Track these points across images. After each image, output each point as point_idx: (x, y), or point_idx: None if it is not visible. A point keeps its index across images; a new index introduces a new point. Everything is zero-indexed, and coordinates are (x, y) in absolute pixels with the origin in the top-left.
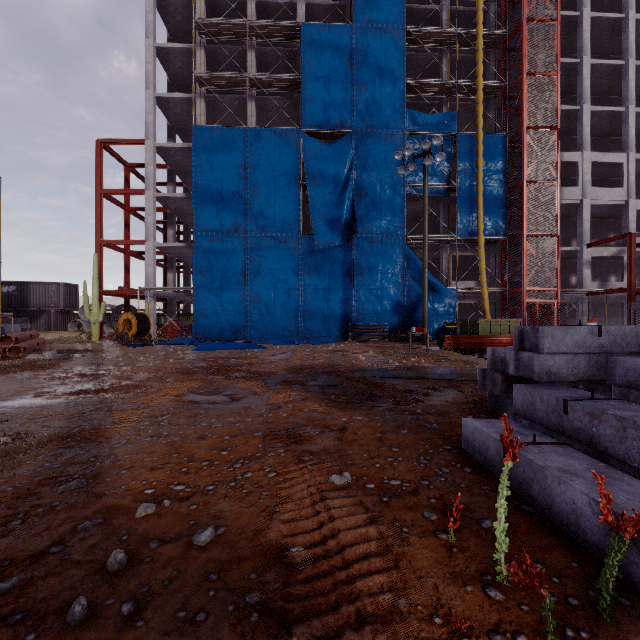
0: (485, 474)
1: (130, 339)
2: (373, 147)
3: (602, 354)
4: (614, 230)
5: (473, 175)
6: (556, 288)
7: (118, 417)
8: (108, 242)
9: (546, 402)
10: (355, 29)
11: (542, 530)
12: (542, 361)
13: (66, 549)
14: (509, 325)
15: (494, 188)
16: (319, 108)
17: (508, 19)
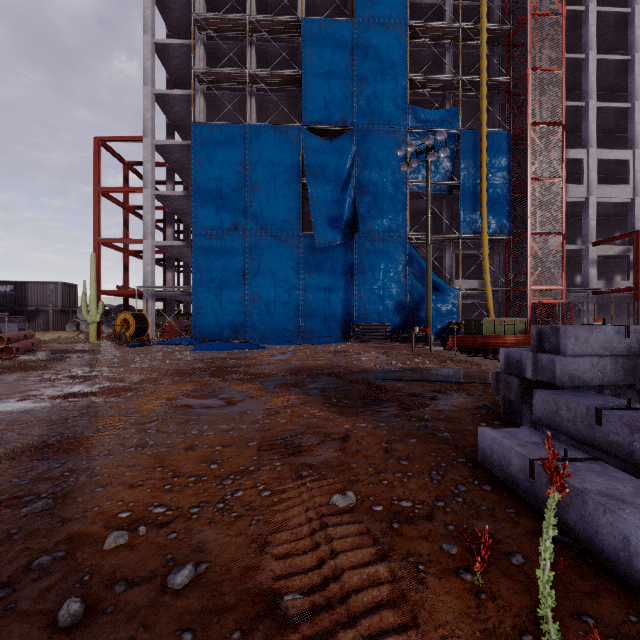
0: (507, 493)
1: (128, 339)
2: (375, 144)
3: (630, 356)
4: (619, 228)
5: (477, 172)
6: (561, 287)
7: (103, 424)
8: (106, 241)
9: (574, 411)
10: (356, 24)
11: (585, 568)
12: (565, 364)
13: (13, 594)
14: (514, 325)
15: (498, 185)
16: (320, 104)
17: (512, 14)
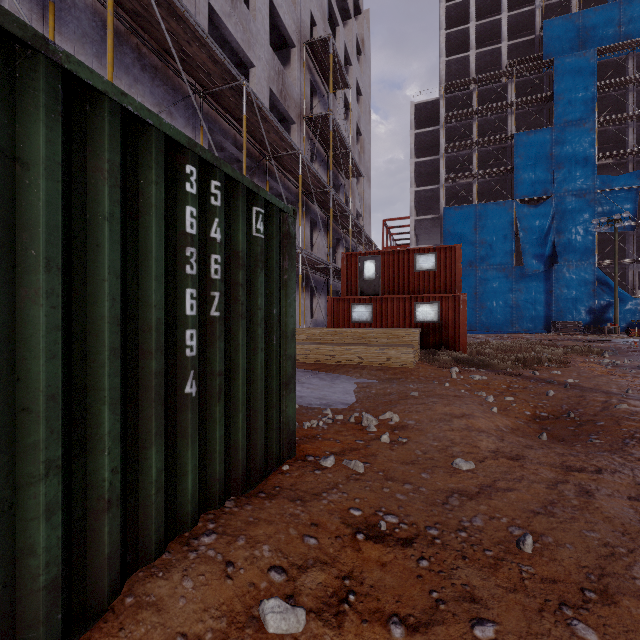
0: None
1: None
2: (569, 204)
3: None
4: None
5: None
6: None
7: None
8: None
9: None
10: (555, 129)
11: None
12: None
13: None
14: None
15: None
16: (527, 185)
17: None
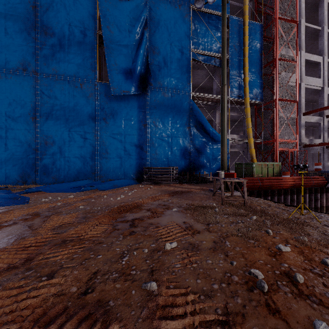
0: None
1: None
2: (164, 12)
3: None
4: (306, 109)
5: (240, 51)
6: (296, 140)
7: None
8: None
9: None
10: None
11: None
12: None
13: None
14: (273, 167)
15: (254, 63)
16: None
17: None
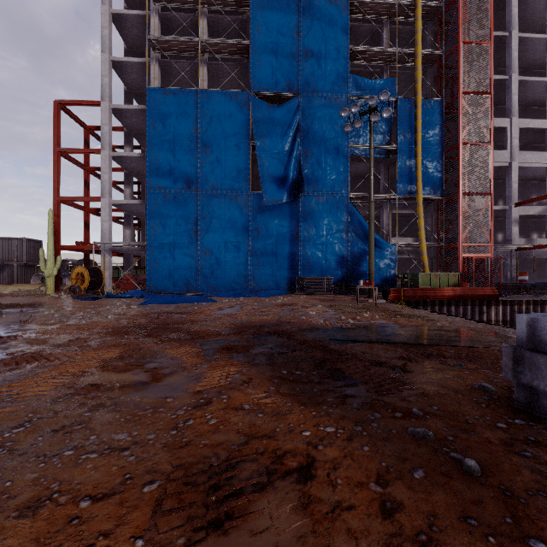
0: None
1: (82, 292)
2: (318, 110)
3: None
4: (536, 192)
5: (412, 137)
6: (490, 243)
7: None
8: (65, 199)
9: None
10: None
11: None
12: None
13: None
14: (447, 278)
15: (431, 150)
16: (267, 72)
17: None
